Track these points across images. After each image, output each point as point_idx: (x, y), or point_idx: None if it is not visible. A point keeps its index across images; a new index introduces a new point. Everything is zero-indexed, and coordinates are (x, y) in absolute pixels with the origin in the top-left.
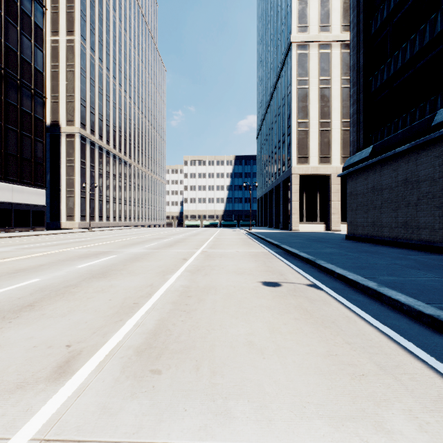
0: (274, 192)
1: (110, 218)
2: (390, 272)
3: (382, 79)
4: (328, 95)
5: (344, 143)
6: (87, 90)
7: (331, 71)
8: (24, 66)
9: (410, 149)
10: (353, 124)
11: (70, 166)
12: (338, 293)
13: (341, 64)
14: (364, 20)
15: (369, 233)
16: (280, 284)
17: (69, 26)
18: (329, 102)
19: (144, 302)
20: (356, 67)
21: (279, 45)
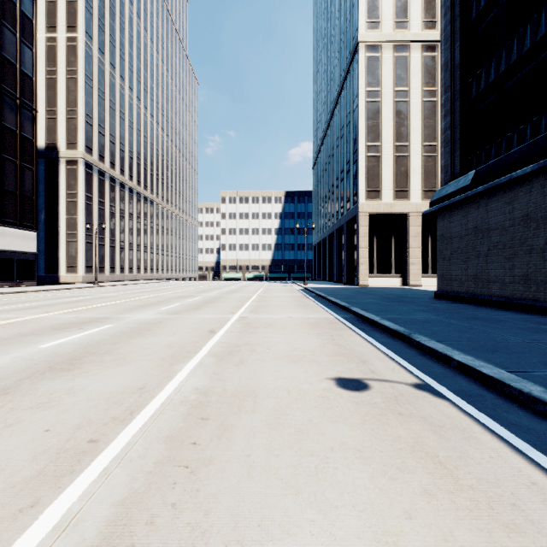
0: (335, 236)
1: (125, 269)
2: (542, 358)
3: (488, 80)
4: (406, 111)
5: (426, 173)
6: (94, 103)
7: (409, 80)
8: (6, 68)
9: (536, 171)
10: (445, 143)
11: (72, 202)
12: (477, 408)
13: (422, 70)
14: (461, 1)
15: (470, 290)
16: (367, 383)
17: (70, 20)
18: (407, 120)
19: (110, 438)
20: (450, 65)
21: (342, 48)
